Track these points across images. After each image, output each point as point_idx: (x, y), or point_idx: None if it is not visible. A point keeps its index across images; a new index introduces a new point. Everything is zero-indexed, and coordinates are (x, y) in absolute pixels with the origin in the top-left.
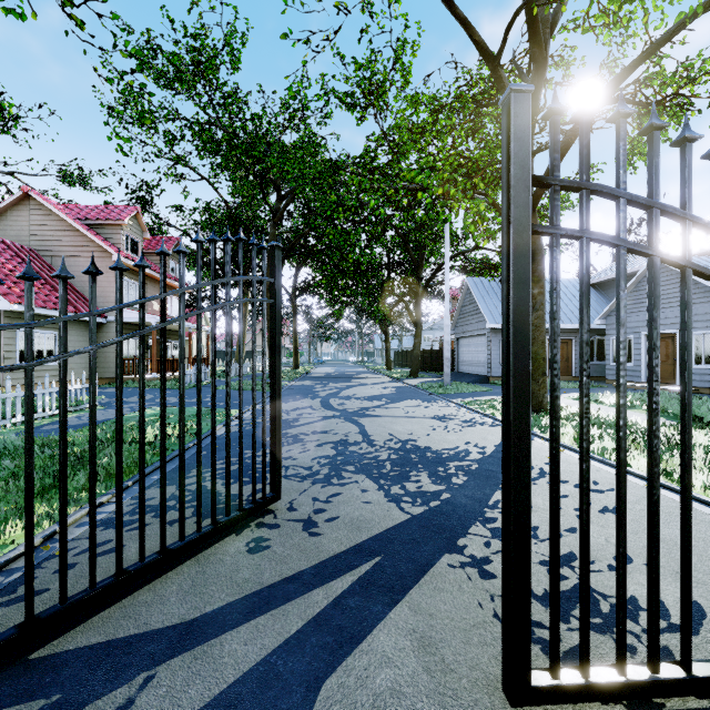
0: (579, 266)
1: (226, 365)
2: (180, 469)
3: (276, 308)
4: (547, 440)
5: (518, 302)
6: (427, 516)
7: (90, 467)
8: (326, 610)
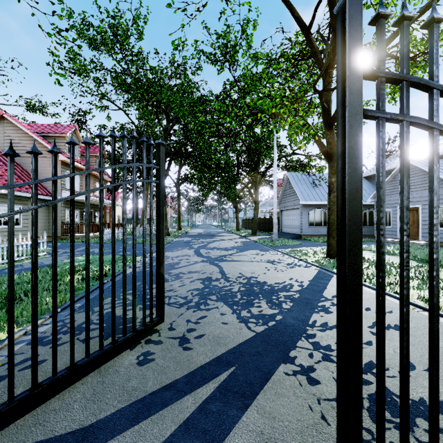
0: (400, 145)
1: (123, 227)
2: (86, 304)
3: (161, 187)
4: None
5: (352, 173)
6: (267, 333)
7: (8, 307)
8: (194, 415)
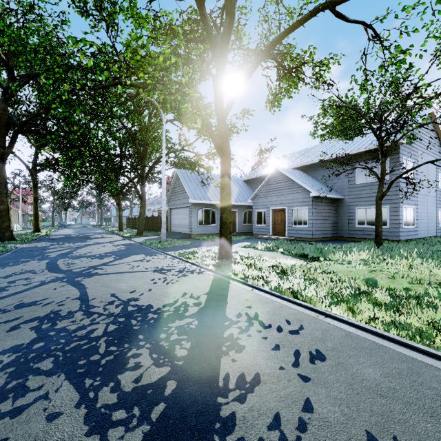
0: None
1: None
2: None
3: None
4: (239, 282)
5: None
6: None
7: None
8: None
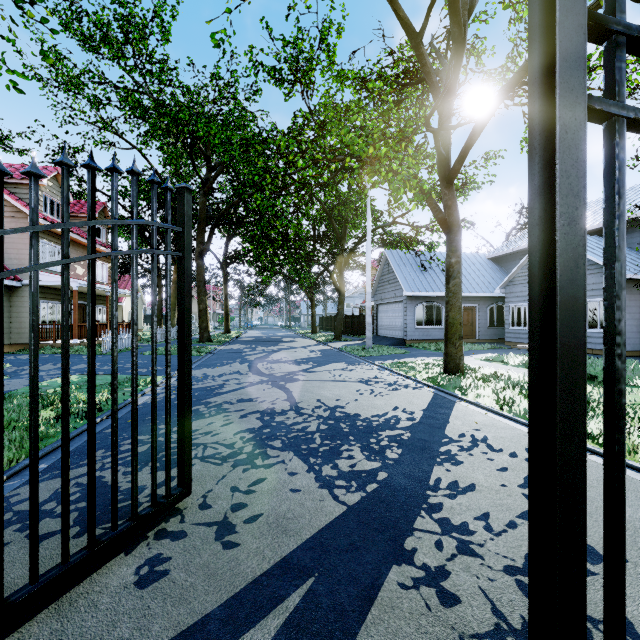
0: None
1: (112, 334)
2: (30, 483)
3: (185, 264)
4: (469, 403)
5: (567, 227)
6: (365, 506)
7: None
8: None
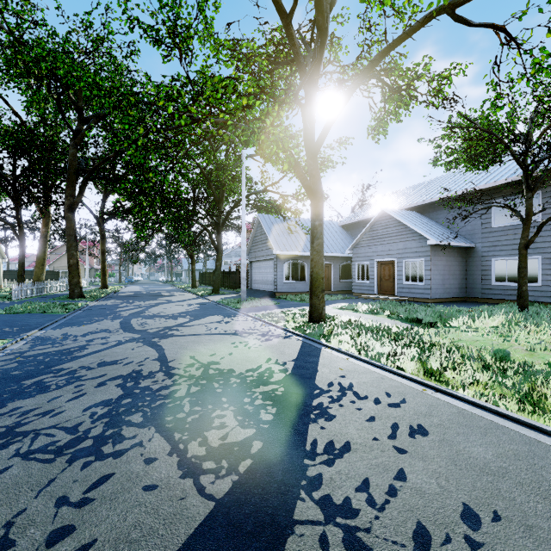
0: None
1: None
2: None
3: None
4: (333, 349)
5: None
6: (237, 497)
7: None
8: None
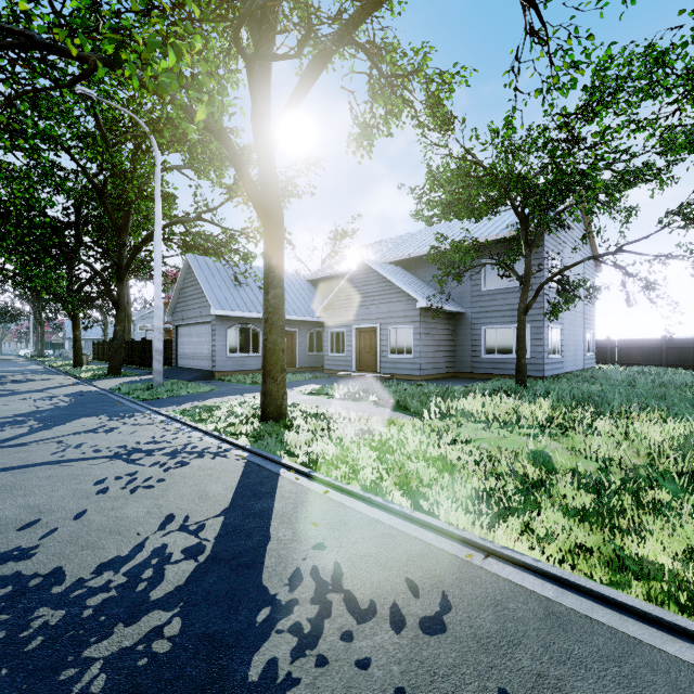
0: None
1: None
2: None
3: None
4: (299, 473)
5: None
6: None
7: None
8: None
